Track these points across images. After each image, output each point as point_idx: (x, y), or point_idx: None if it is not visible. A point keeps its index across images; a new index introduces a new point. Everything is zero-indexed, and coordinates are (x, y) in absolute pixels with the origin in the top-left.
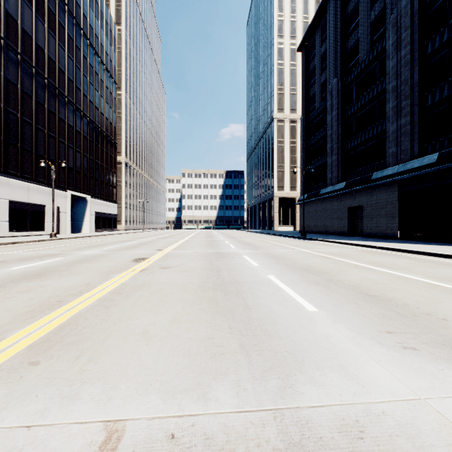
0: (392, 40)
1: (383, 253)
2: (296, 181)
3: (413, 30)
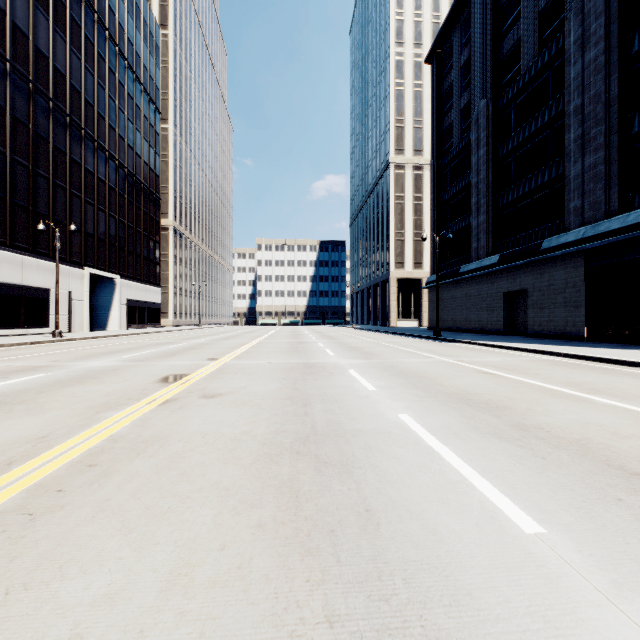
0: (574, 35)
1: (578, 366)
2: (423, 255)
3: (609, 18)
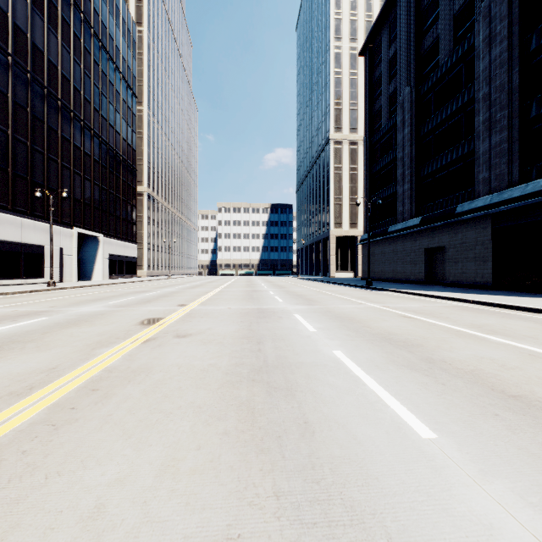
0: (483, 35)
1: (483, 311)
2: (358, 217)
3: (512, 21)
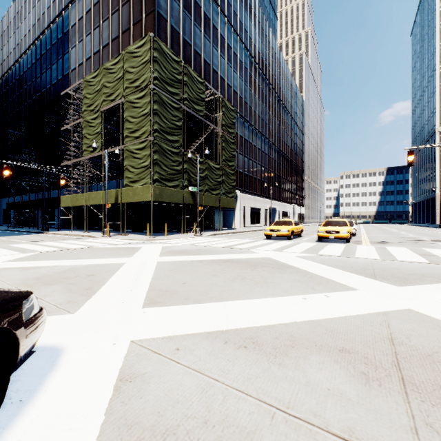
0: None
1: None
2: None
3: None
